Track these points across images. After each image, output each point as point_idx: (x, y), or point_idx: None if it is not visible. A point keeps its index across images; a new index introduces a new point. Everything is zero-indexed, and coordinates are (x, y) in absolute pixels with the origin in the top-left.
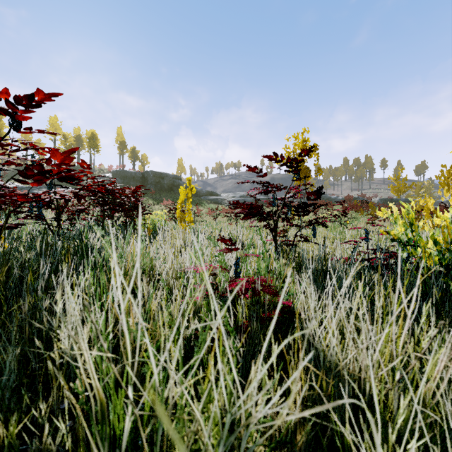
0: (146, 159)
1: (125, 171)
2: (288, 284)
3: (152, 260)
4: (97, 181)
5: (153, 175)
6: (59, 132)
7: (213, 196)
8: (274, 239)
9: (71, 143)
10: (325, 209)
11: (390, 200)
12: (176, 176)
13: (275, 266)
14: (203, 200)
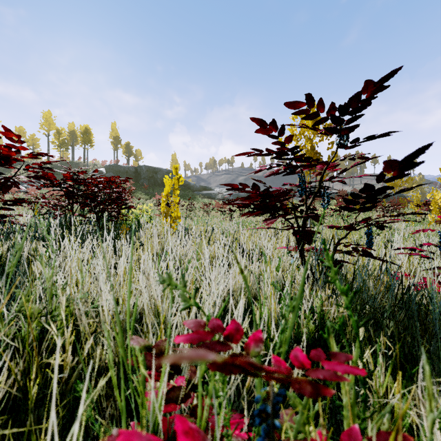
0: (140, 155)
1: (118, 165)
2: (374, 378)
3: (72, 302)
4: (41, 162)
5: (146, 170)
6: (53, 127)
7: (207, 191)
8: (300, 250)
9: (65, 138)
10: (319, 204)
11: (383, 195)
12: (169, 170)
13: (307, 301)
14: (196, 194)
